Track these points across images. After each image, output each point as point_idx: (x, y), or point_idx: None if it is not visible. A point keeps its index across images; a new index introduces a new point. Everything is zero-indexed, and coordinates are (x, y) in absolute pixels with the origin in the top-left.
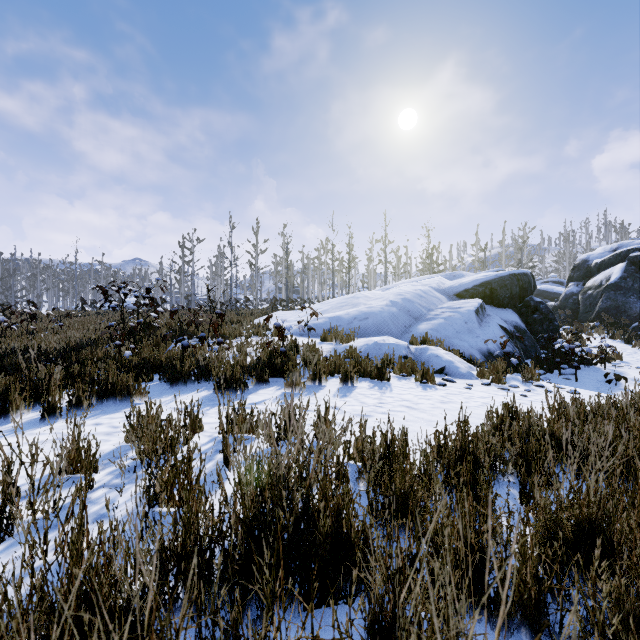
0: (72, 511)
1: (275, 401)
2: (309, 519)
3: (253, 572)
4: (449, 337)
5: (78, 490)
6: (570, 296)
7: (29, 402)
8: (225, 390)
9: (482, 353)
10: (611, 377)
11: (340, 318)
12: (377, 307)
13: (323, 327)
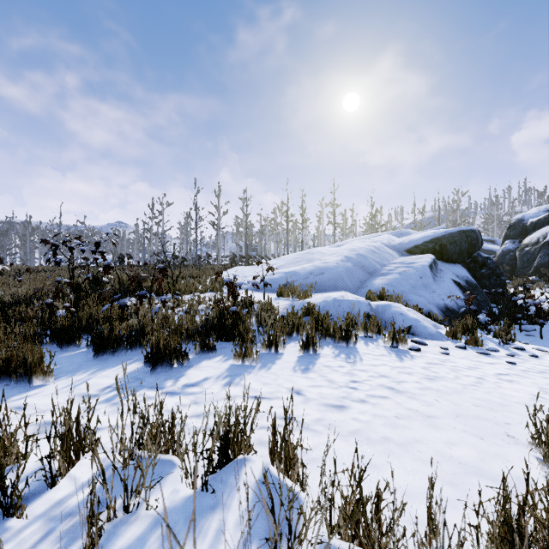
0: None
1: (219, 380)
2: None
3: None
4: (405, 292)
5: None
6: (507, 253)
7: None
8: (158, 364)
9: (439, 308)
10: None
11: (296, 273)
12: (332, 262)
13: (279, 282)
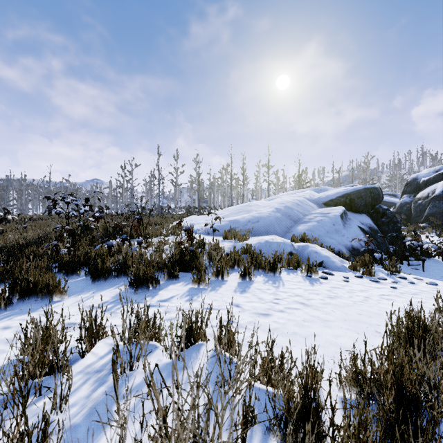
0: None
1: (182, 298)
2: None
3: None
4: (321, 236)
5: None
6: (404, 204)
7: None
8: (138, 287)
9: (347, 248)
10: None
11: (237, 221)
12: (266, 213)
13: (225, 228)
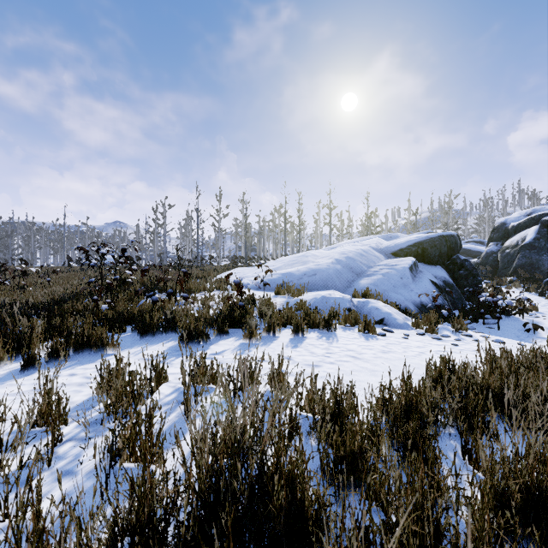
0: (17, 495)
1: (234, 351)
2: (263, 484)
3: (207, 544)
4: (387, 291)
5: (37, 455)
6: (490, 254)
7: (11, 354)
8: (189, 341)
9: (416, 305)
10: (529, 326)
11: (292, 274)
12: (324, 264)
13: (277, 282)
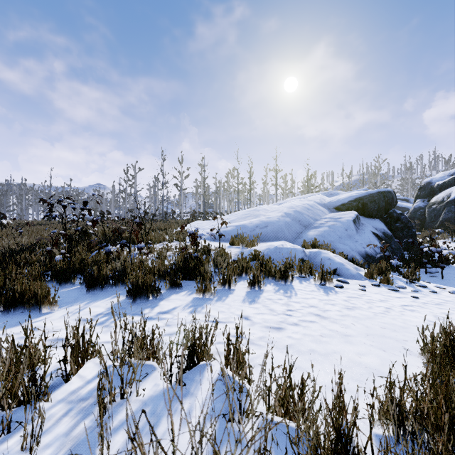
0: None
1: (185, 309)
2: None
3: None
4: (333, 242)
5: None
6: (418, 209)
7: None
8: (137, 297)
9: (361, 255)
10: None
11: (245, 226)
12: (274, 217)
13: (231, 233)
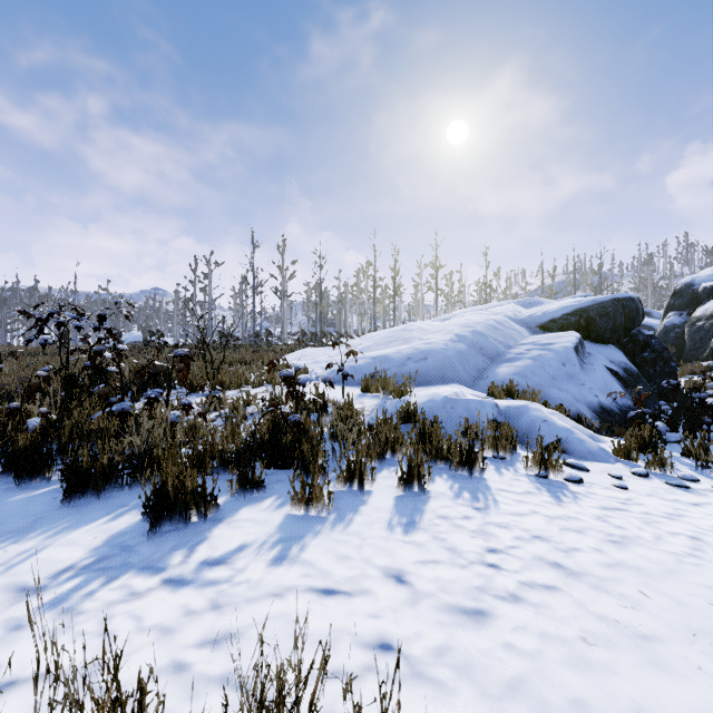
0: None
1: (264, 550)
2: None
3: None
4: (542, 385)
5: None
6: (671, 329)
7: None
8: (164, 518)
9: (592, 409)
10: None
11: (388, 358)
12: (439, 343)
13: (364, 371)
